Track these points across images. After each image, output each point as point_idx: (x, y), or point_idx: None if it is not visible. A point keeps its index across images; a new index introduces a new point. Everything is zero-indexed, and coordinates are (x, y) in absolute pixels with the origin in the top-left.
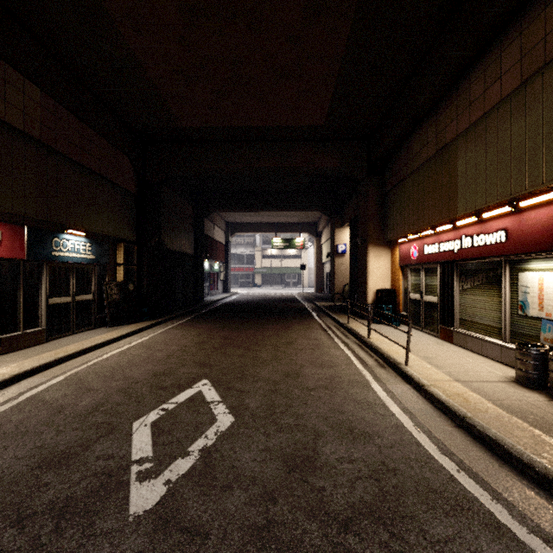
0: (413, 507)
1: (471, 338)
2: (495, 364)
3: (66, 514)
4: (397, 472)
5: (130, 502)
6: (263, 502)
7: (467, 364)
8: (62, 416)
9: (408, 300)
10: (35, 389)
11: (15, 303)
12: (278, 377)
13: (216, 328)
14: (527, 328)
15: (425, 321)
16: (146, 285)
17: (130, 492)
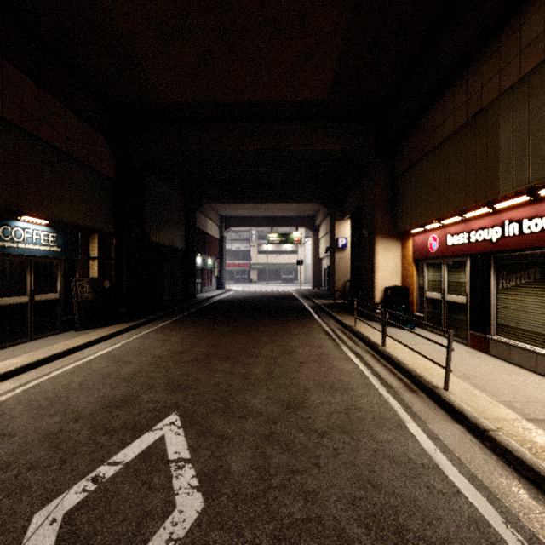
0: None
1: (518, 349)
2: None
3: None
4: None
5: None
6: None
7: (526, 387)
8: None
9: (424, 299)
10: None
11: None
12: (275, 408)
13: (203, 332)
14: None
15: (448, 325)
16: (126, 282)
17: None
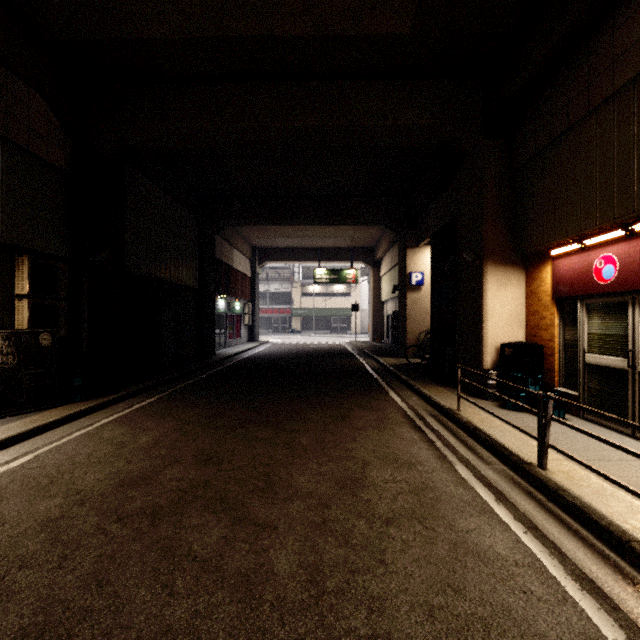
0: None
1: None
2: None
3: None
4: None
5: None
6: None
7: None
8: None
9: (581, 366)
10: None
11: None
12: None
13: (201, 422)
14: None
15: None
16: (88, 335)
17: None
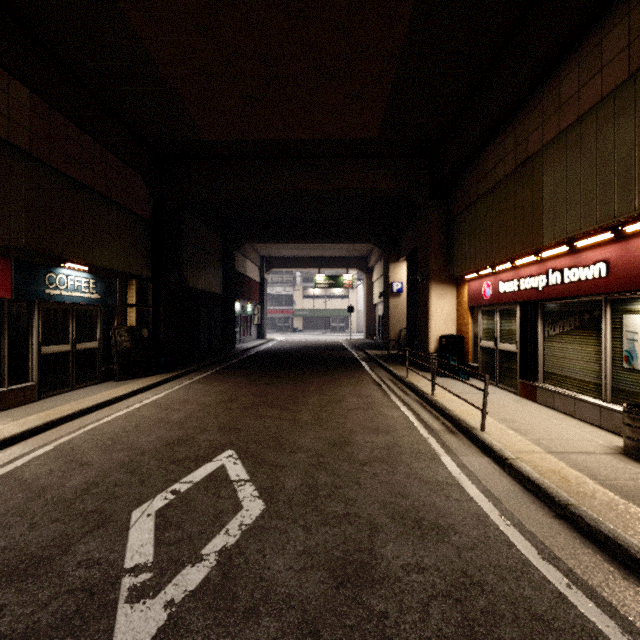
0: None
1: (560, 396)
2: (593, 429)
3: None
4: (484, 587)
5: (113, 637)
6: (301, 637)
7: (558, 429)
8: (41, 501)
9: (479, 348)
10: (14, 463)
11: None
12: (322, 446)
13: (247, 383)
14: (635, 385)
15: (500, 374)
16: (164, 330)
17: (117, 620)
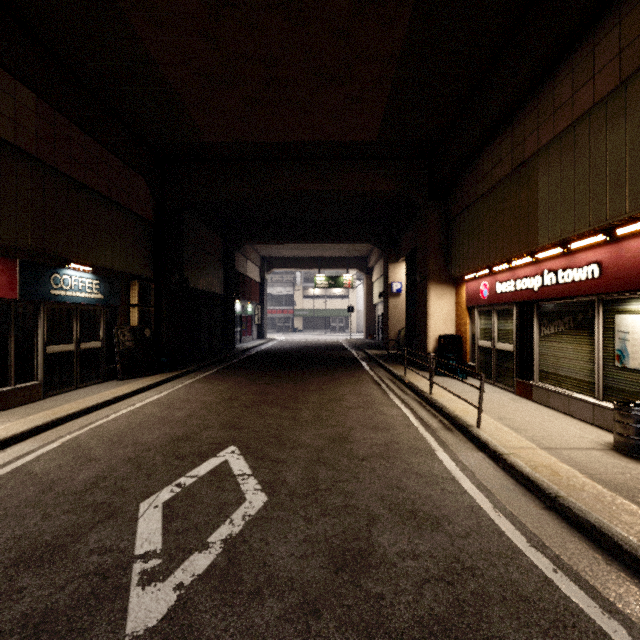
0: (500, 623)
1: (555, 394)
2: (586, 426)
3: (41, 634)
4: (475, 572)
5: (127, 616)
6: (302, 616)
7: (552, 426)
8: (53, 493)
9: (476, 348)
10: (23, 458)
11: (4, 352)
12: (322, 442)
13: (248, 382)
14: (626, 383)
15: (498, 374)
16: (165, 330)
17: (130, 600)
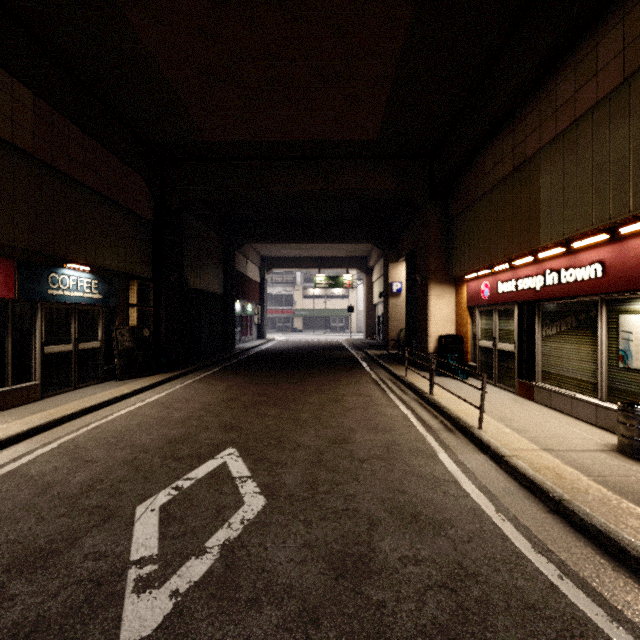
0: (505, 633)
1: (557, 395)
2: (589, 427)
3: None
4: (479, 578)
5: (121, 625)
6: (301, 625)
7: (555, 427)
8: (48, 496)
9: (477, 348)
10: (19, 460)
11: (1, 352)
12: (322, 444)
13: (248, 382)
14: (630, 384)
15: (499, 374)
16: (165, 330)
17: (124, 608)
